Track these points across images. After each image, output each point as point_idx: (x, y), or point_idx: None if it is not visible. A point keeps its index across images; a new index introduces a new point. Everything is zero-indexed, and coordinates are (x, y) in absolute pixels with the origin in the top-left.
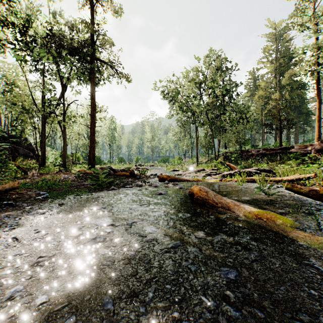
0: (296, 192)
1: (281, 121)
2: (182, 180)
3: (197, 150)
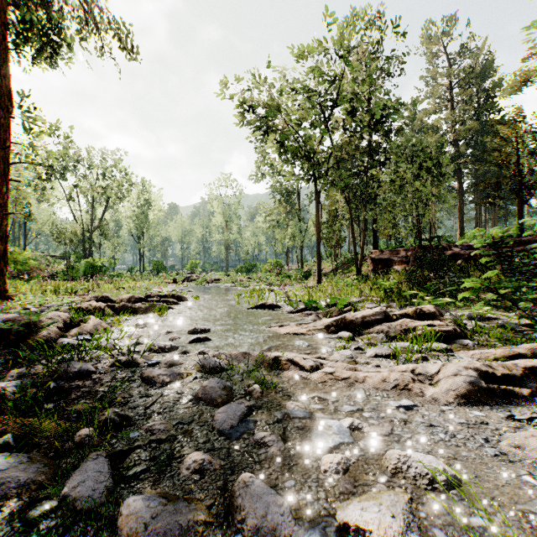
0: None
1: (520, 177)
2: None
3: (319, 244)
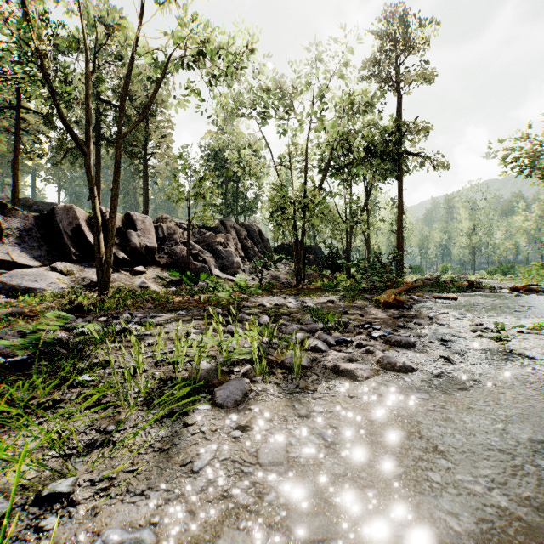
0: None
1: None
2: (541, 292)
3: None
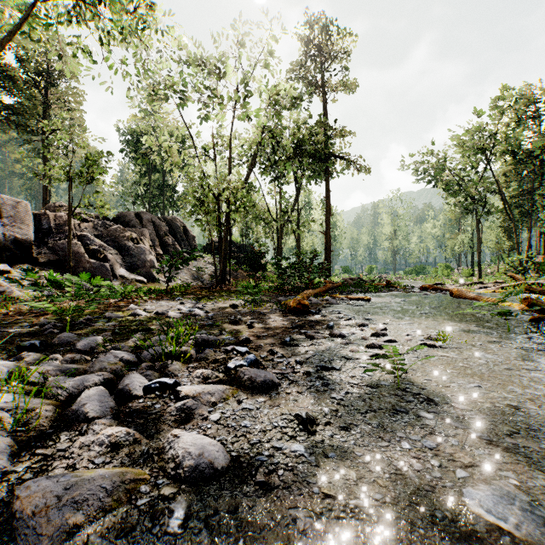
0: (533, 292)
1: None
2: (446, 290)
3: (479, 253)
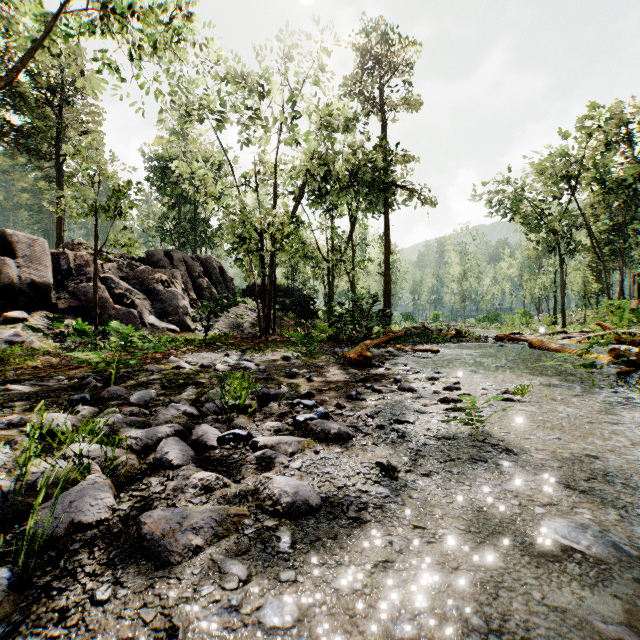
0: (623, 342)
1: None
2: (524, 341)
3: (563, 298)
